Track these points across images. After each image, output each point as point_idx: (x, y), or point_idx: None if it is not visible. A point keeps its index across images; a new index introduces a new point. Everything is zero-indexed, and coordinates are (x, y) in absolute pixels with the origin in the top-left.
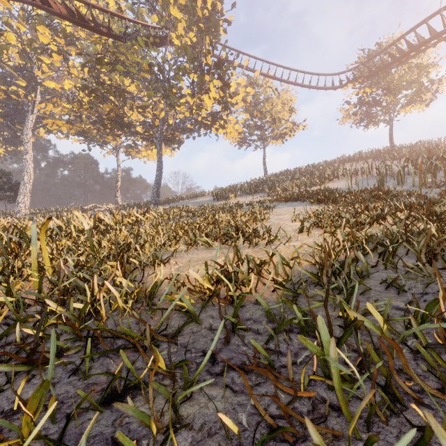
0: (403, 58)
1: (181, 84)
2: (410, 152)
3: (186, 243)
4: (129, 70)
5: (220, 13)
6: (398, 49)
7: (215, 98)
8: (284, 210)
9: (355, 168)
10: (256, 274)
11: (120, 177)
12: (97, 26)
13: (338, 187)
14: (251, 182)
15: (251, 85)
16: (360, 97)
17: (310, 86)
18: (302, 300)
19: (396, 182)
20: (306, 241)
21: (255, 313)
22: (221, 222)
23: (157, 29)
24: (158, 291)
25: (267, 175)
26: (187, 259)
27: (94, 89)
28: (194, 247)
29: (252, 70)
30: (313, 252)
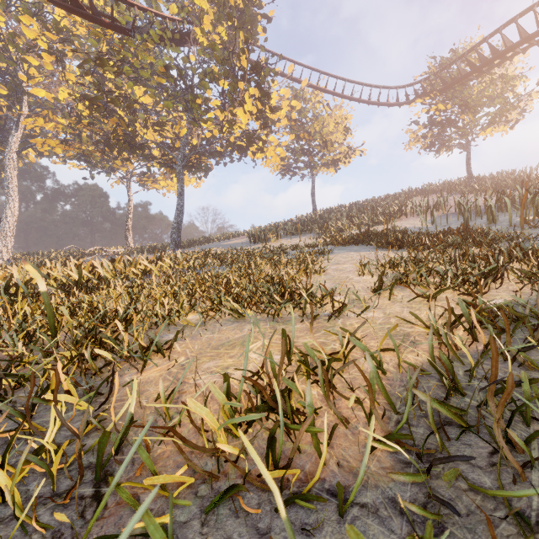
0: (484, 67)
1: (208, 93)
2: (492, 184)
3: (204, 310)
4: (140, 73)
5: (258, 5)
6: (480, 56)
7: (252, 112)
8: (343, 257)
9: (426, 203)
10: (328, 403)
11: (131, 213)
12: (96, 14)
13: (408, 227)
14: (296, 220)
15: (297, 99)
16: (432, 115)
17: (369, 101)
18: (442, 487)
19: (484, 220)
20: (391, 310)
21: (338, 538)
22: (259, 275)
23: (176, 22)
24: (131, 429)
25: (316, 211)
26: (201, 342)
27: (94, 98)
28: (216, 316)
29: (298, 81)
30: (430, 348)
